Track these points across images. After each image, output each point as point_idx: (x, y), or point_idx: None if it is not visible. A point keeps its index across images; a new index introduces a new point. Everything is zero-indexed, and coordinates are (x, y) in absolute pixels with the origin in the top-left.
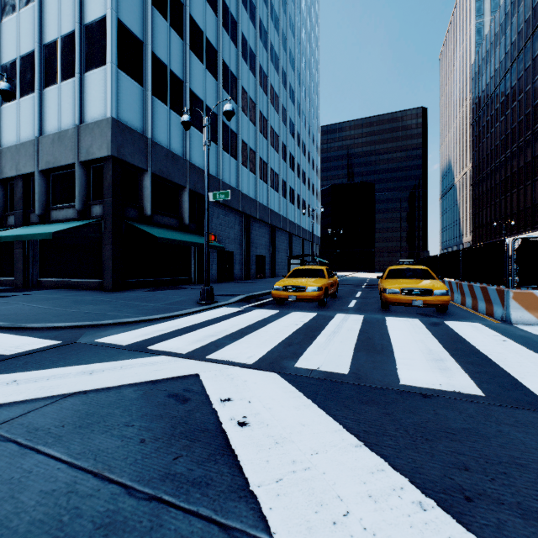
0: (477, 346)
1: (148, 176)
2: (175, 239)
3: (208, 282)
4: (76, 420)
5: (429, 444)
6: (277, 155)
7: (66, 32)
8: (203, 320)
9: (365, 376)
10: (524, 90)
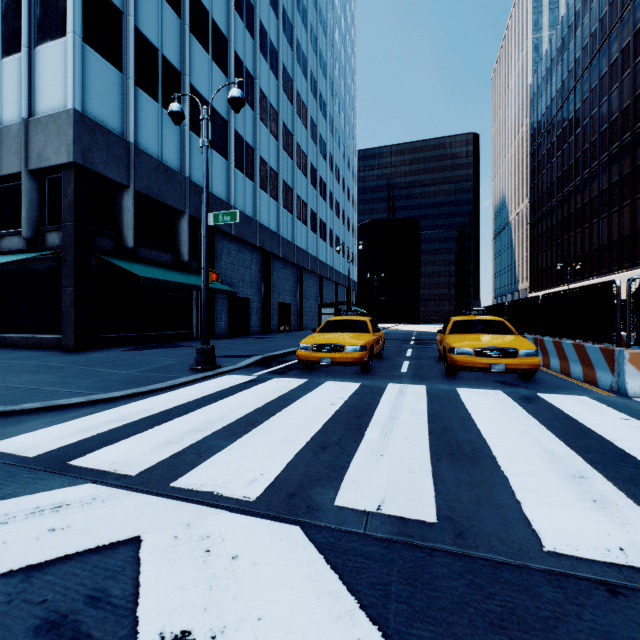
0: (615, 442)
1: (129, 195)
2: (166, 281)
3: (206, 338)
4: None
5: None
6: (305, 180)
7: None
8: (190, 399)
9: (469, 526)
10: (590, 114)
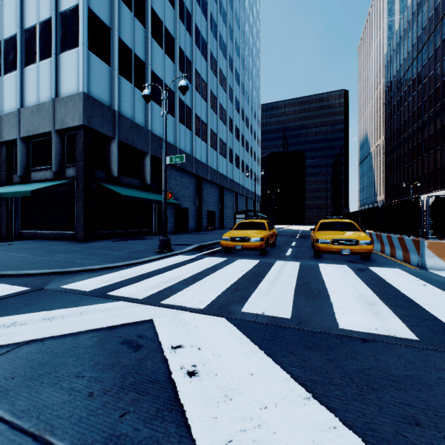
0: (401, 290)
1: (115, 143)
2: (138, 197)
3: (165, 233)
4: (27, 371)
5: (376, 394)
6: (225, 128)
7: (44, 18)
8: (160, 267)
9: (306, 320)
10: (428, 75)
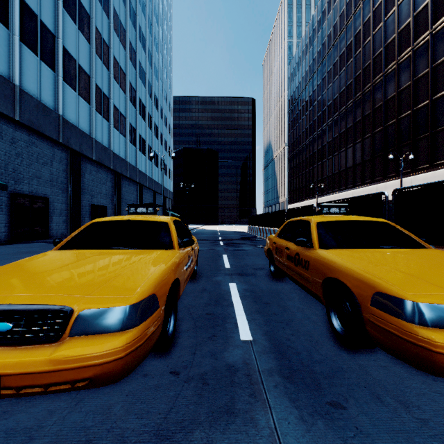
0: None
1: None
2: None
3: None
4: None
5: None
6: (124, 95)
7: None
8: None
9: None
10: (327, 87)
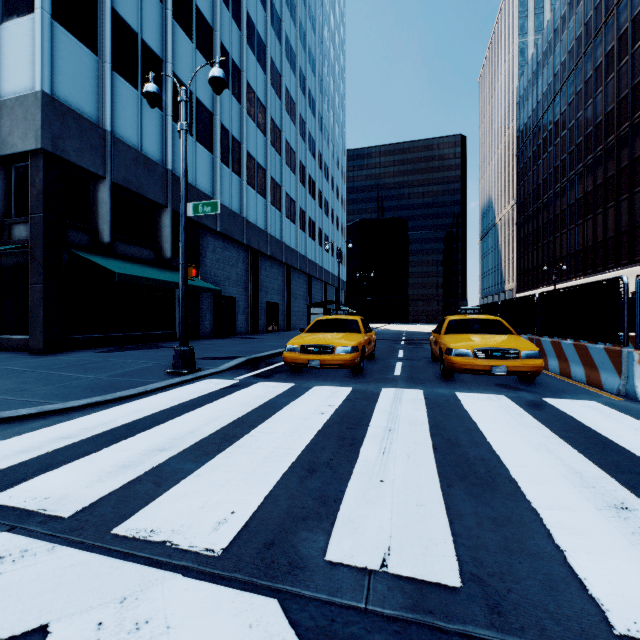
0: None
1: (106, 186)
2: (145, 278)
3: (185, 339)
4: None
5: None
6: (294, 177)
7: None
8: (161, 408)
9: (506, 592)
10: (575, 117)
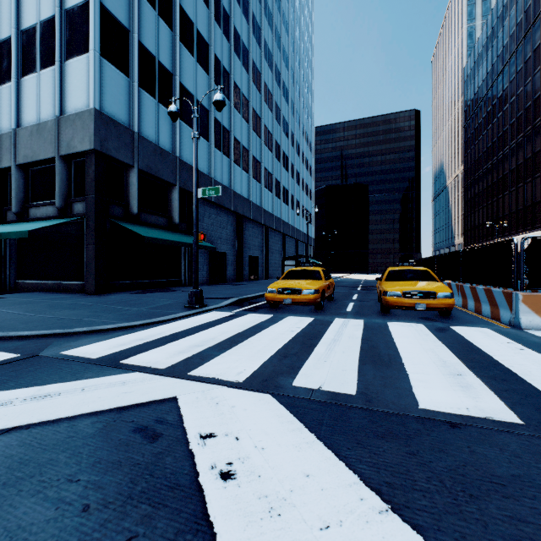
0: (494, 356)
1: (134, 173)
2: (163, 239)
3: (196, 284)
4: (1, 473)
5: (477, 504)
6: (271, 155)
7: (46, 17)
8: (189, 327)
9: (376, 397)
10: (516, 93)
